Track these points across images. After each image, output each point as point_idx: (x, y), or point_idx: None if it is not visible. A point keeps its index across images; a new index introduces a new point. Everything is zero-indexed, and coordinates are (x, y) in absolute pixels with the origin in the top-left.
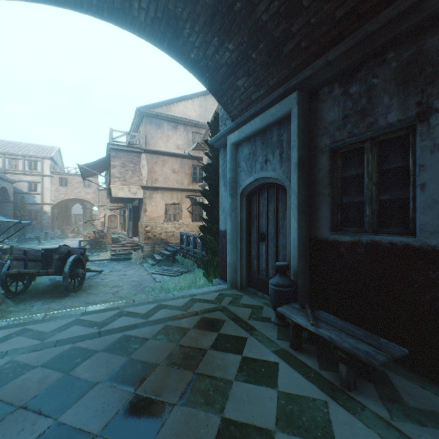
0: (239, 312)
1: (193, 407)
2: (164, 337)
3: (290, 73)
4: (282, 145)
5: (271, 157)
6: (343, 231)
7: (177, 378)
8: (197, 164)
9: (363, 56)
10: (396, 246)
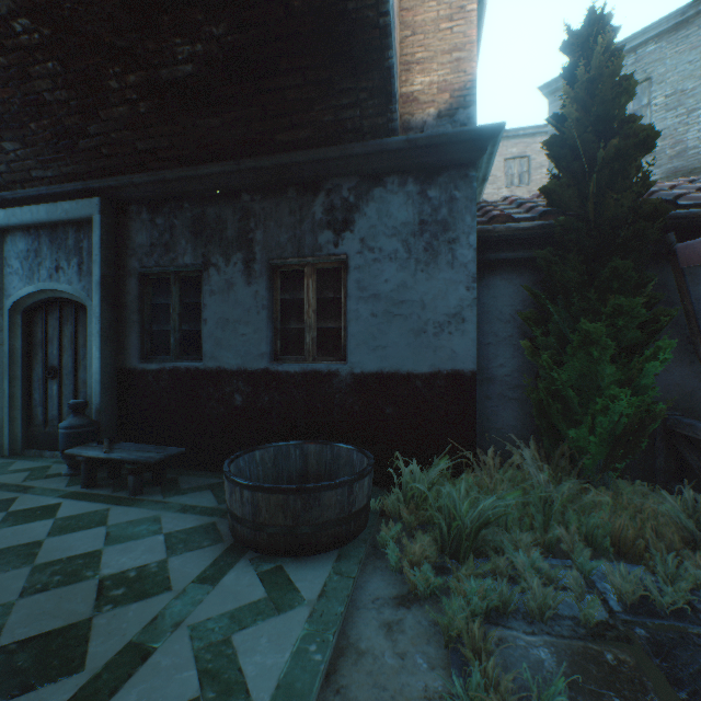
0: (6, 479)
1: None
2: None
3: (92, 172)
4: (83, 254)
5: (66, 265)
6: (153, 360)
7: None
8: None
9: (167, 195)
10: (191, 370)
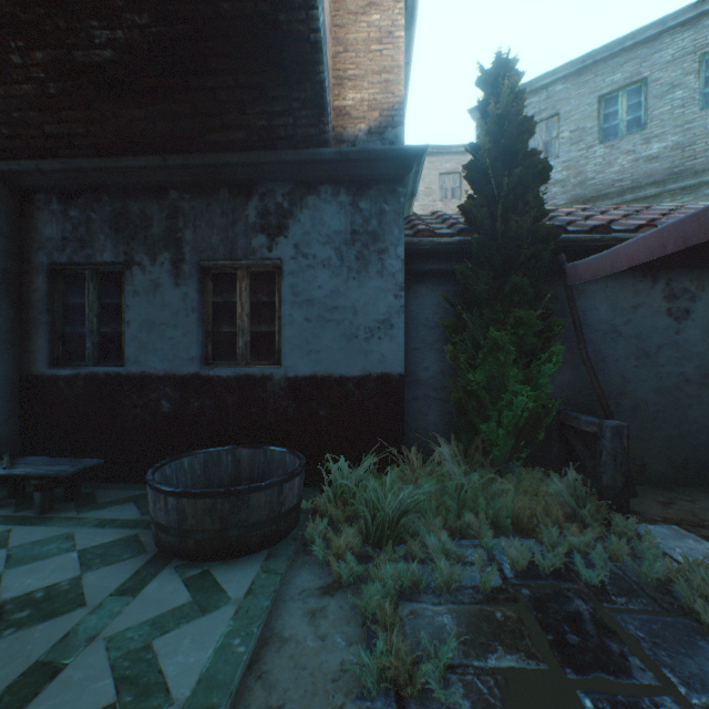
0: None
1: None
2: None
3: None
4: None
5: None
6: (66, 365)
7: None
8: None
9: (83, 185)
10: (111, 376)
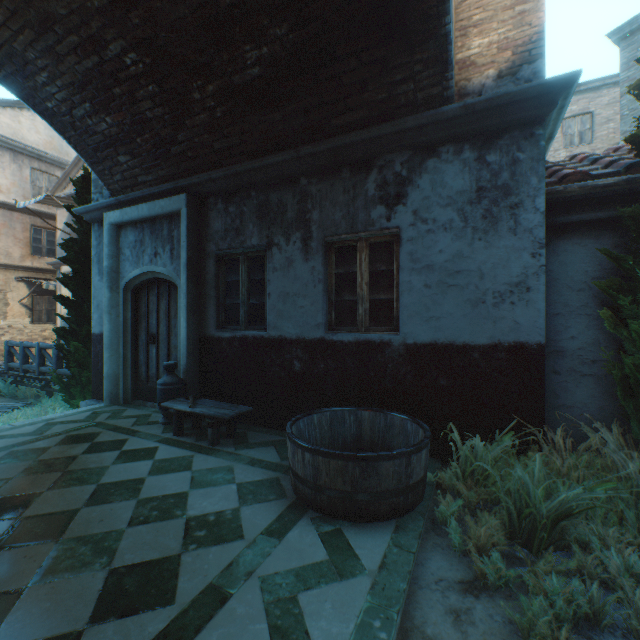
0: (120, 423)
1: (67, 487)
2: (13, 459)
3: (180, 173)
4: (174, 242)
5: (162, 251)
6: (227, 329)
7: (42, 479)
8: (44, 224)
9: (238, 186)
10: (257, 338)
